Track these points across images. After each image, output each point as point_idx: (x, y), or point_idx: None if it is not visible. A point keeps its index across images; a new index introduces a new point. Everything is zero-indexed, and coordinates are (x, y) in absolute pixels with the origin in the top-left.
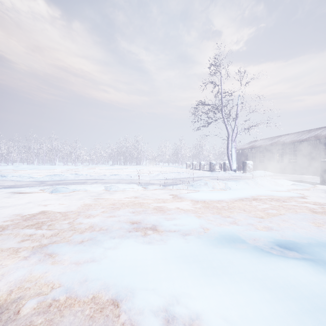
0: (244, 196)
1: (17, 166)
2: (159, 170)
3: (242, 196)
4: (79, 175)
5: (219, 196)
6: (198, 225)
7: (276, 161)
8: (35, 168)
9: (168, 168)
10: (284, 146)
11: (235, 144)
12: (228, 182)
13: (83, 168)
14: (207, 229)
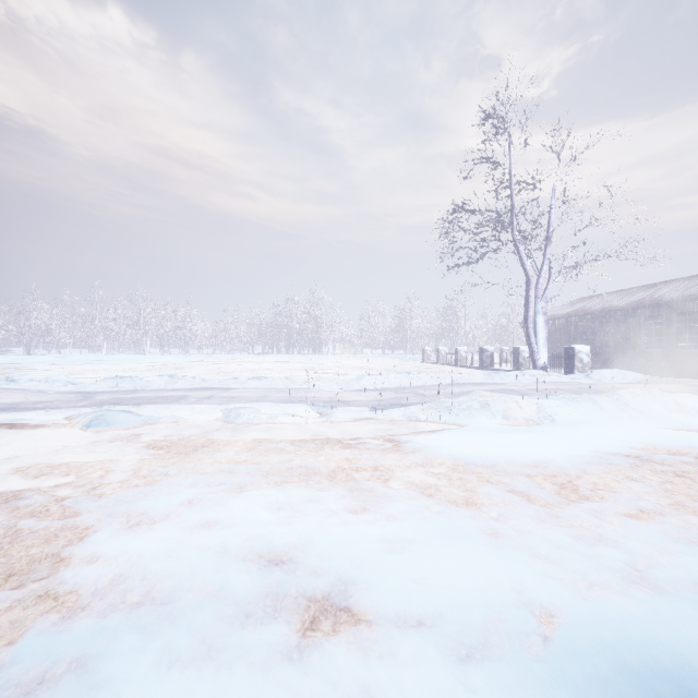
0: (606, 449)
1: (64, 356)
2: (363, 366)
3: (600, 447)
4: (177, 380)
5: (534, 448)
6: (507, 594)
7: (643, 345)
8: (99, 360)
9: (383, 361)
10: (665, 310)
11: (543, 305)
12: (543, 401)
13: (198, 362)
14: (547, 616)
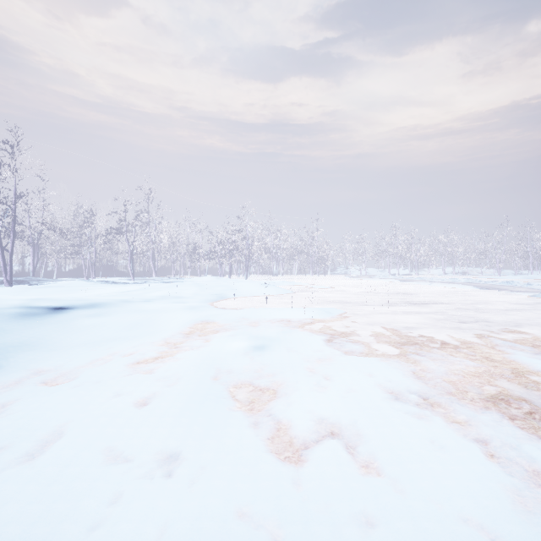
0: None
1: None
2: None
3: None
4: None
5: None
6: None
7: None
8: None
9: None
10: None
11: None
12: None
13: None
14: None
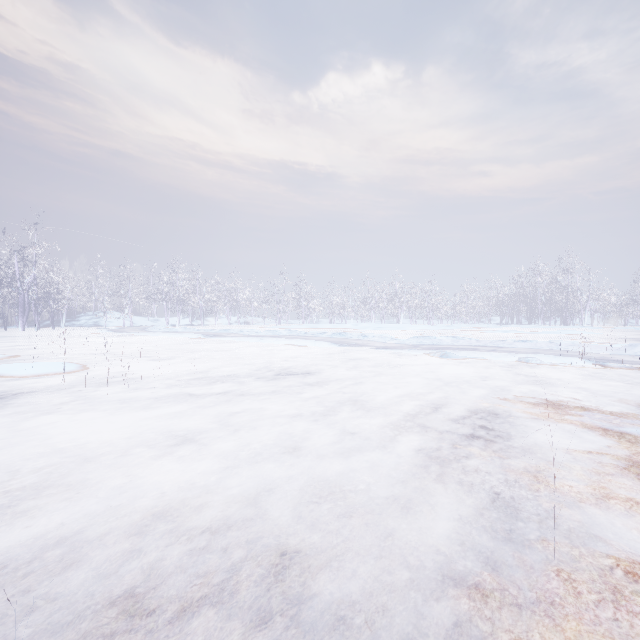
0: None
1: (356, 324)
2: (637, 337)
3: None
4: (459, 339)
5: None
6: None
7: None
8: (379, 327)
9: None
10: None
11: None
12: None
13: (447, 330)
14: None
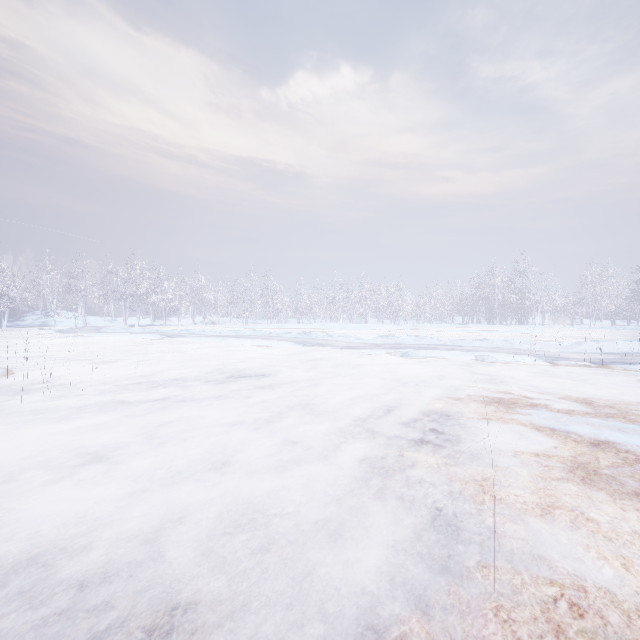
0: None
1: (324, 324)
2: (582, 336)
3: None
4: (421, 339)
5: None
6: None
7: None
8: (347, 327)
9: (612, 332)
10: None
11: None
12: None
13: (412, 329)
14: None
